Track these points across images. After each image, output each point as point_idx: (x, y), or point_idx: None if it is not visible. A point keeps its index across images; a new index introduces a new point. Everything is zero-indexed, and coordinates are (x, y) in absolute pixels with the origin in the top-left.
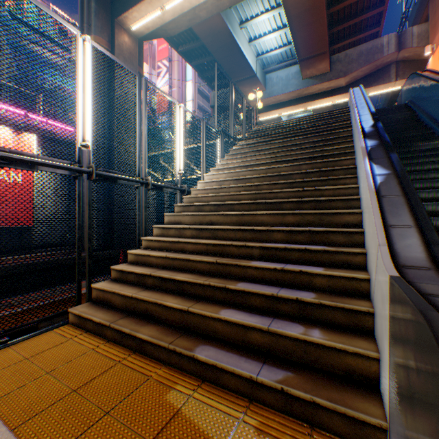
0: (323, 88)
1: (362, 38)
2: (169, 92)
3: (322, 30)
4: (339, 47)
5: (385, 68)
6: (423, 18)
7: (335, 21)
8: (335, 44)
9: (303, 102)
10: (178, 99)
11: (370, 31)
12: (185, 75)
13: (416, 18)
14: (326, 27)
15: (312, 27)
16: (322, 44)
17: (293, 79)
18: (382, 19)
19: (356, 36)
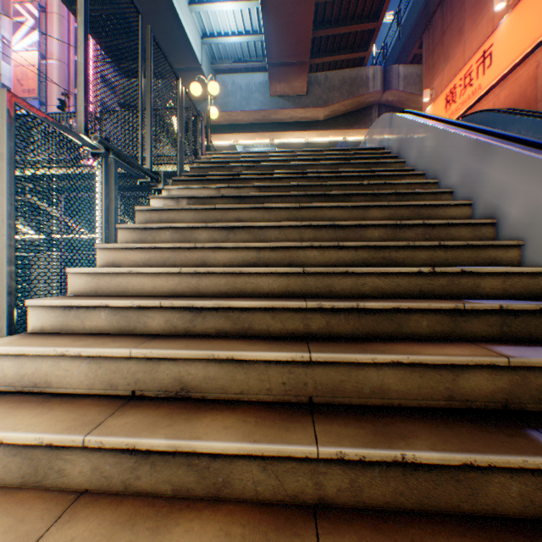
0: (297, 117)
1: (346, 61)
2: (40, 65)
3: (308, 23)
4: (318, 64)
5: (367, 109)
6: (410, 58)
7: (320, 21)
8: (315, 57)
9: (270, 130)
10: (61, 81)
11: (356, 53)
12: (76, 44)
13: (400, 56)
14: (312, 19)
15: (295, 10)
16: (303, 48)
17: (257, 93)
18: (372, 41)
19: (340, 55)
